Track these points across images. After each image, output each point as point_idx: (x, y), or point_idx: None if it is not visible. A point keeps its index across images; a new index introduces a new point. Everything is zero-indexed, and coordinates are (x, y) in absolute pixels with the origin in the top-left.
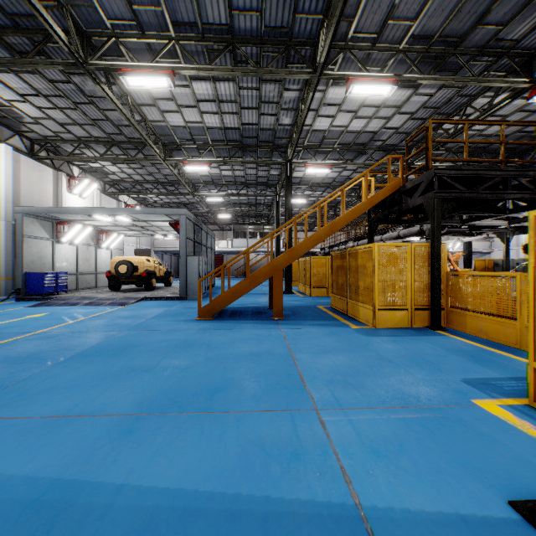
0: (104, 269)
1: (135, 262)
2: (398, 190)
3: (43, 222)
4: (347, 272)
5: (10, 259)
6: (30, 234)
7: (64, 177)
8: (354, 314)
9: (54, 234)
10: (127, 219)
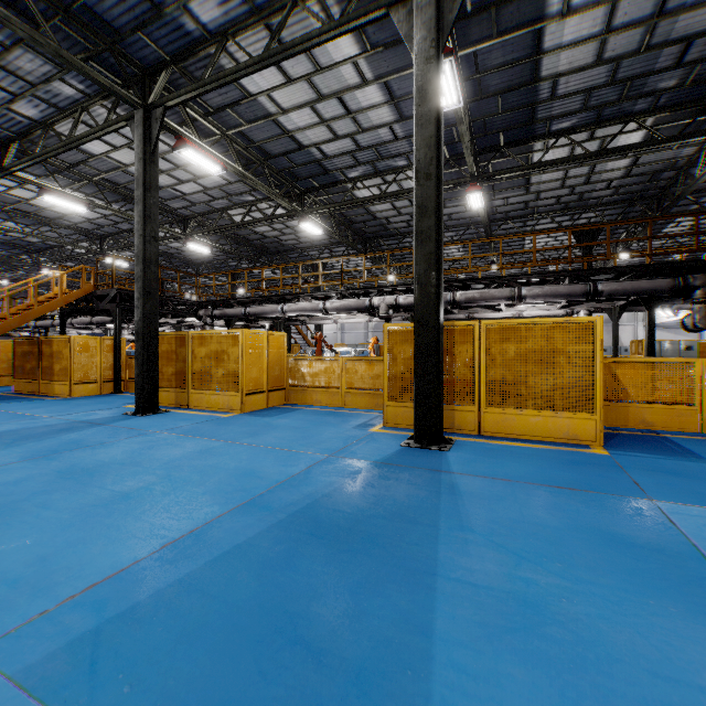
0: None
1: None
2: (91, 293)
3: None
4: (40, 357)
5: None
6: None
7: None
8: (50, 392)
9: None
10: None
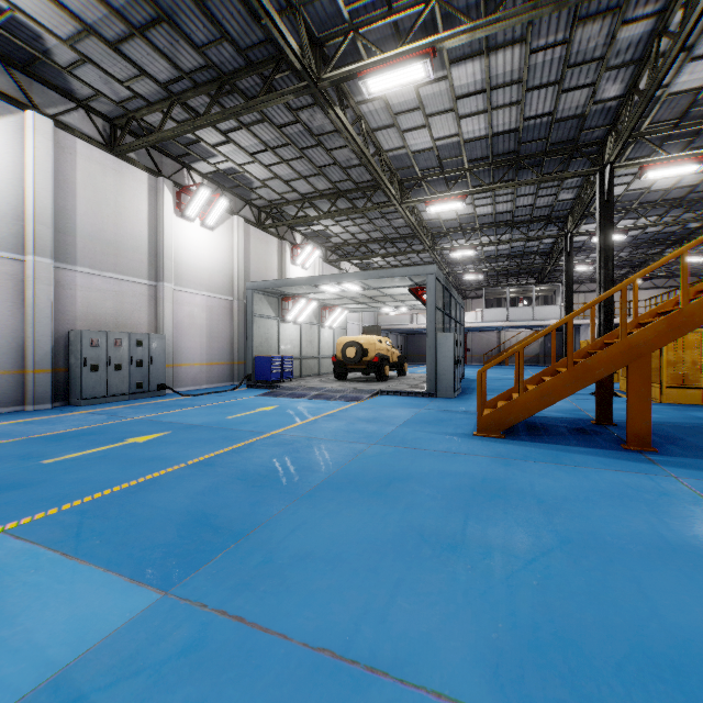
0: (326, 352)
1: (364, 343)
2: None
3: (269, 298)
4: None
5: (241, 341)
6: (258, 312)
7: (288, 247)
8: None
9: (280, 311)
10: (357, 287)
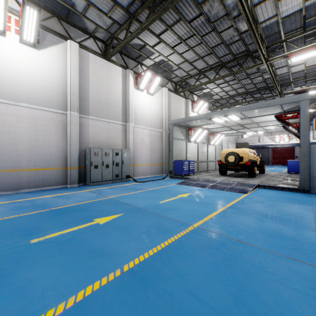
0: (211, 158)
1: (240, 153)
2: None
3: (181, 129)
4: None
5: (166, 153)
6: (175, 137)
7: (190, 102)
8: None
9: (187, 136)
10: (237, 117)
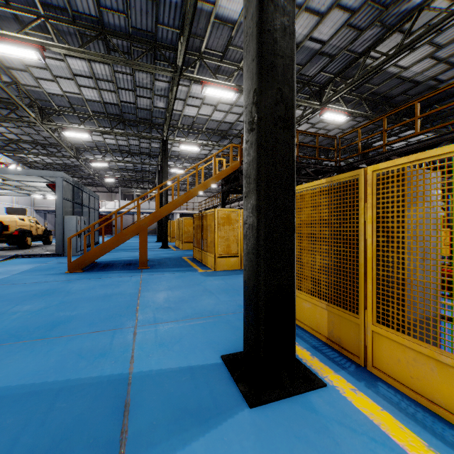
0: None
1: (6, 221)
2: (237, 170)
3: None
4: (201, 230)
5: None
6: None
7: None
8: (205, 262)
9: None
10: None
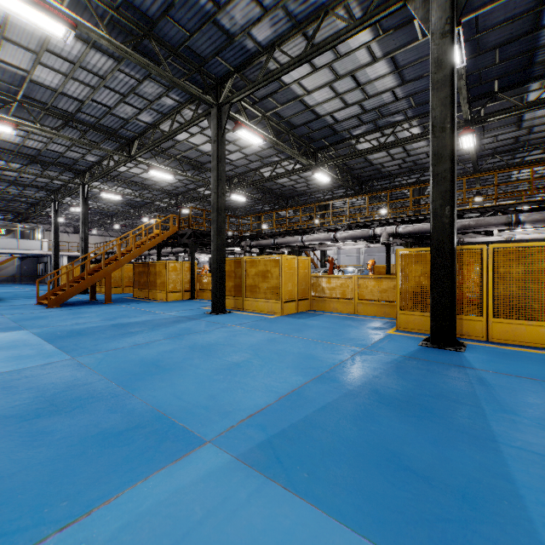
0: None
1: None
2: (176, 233)
3: None
4: (148, 275)
5: None
6: None
7: None
8: (154, 297)
9: None
10: None
